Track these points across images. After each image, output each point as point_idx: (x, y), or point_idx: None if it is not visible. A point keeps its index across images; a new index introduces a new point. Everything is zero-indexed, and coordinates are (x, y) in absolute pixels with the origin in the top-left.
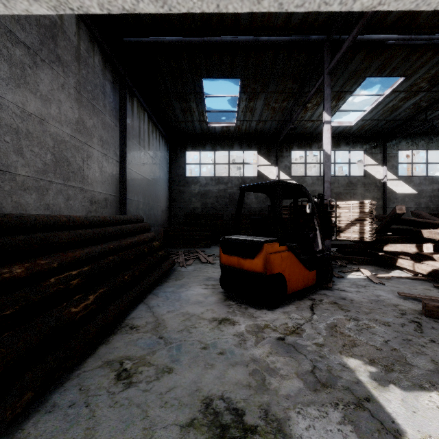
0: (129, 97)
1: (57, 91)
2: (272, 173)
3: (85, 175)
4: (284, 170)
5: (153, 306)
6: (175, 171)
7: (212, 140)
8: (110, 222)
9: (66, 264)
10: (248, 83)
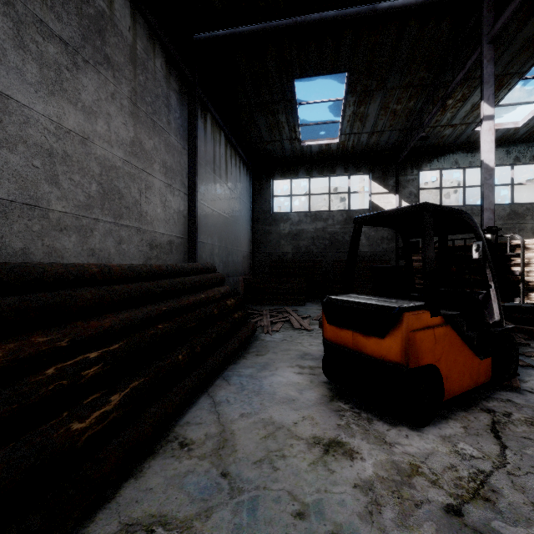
0: (201, 113)
1: (106, 102)
2: (390, 203)
3: (143, 211)
4: (408, 199)
5: (221, 403)
6: (260, 207)
7: (306, 164)
8: (167, 273)
9: (83, 340)
10: (358, 78)
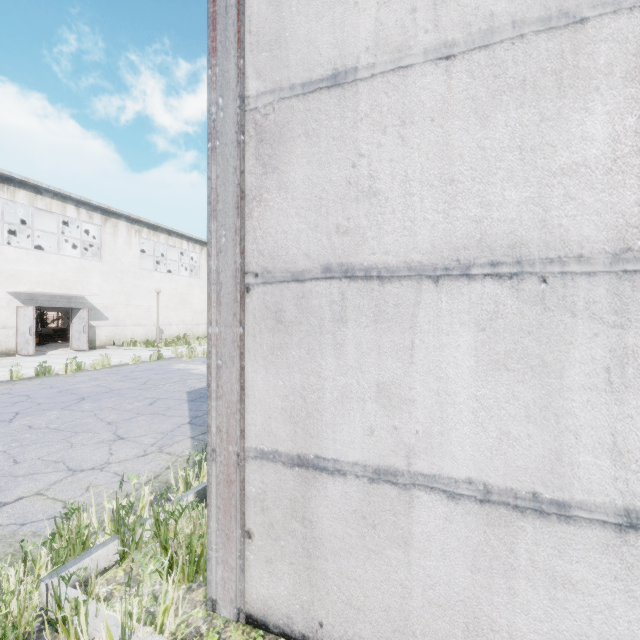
0: None
1: None
2: None
3: None
4: None
5: None
6: None
7: None
8: None
9: None
10: None
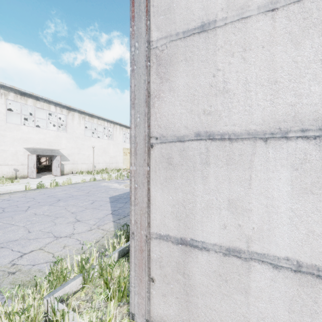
0: None
1: None
2: None
3: None
4: None
5: None
6: None
7: None
8: None
9: None
10: None
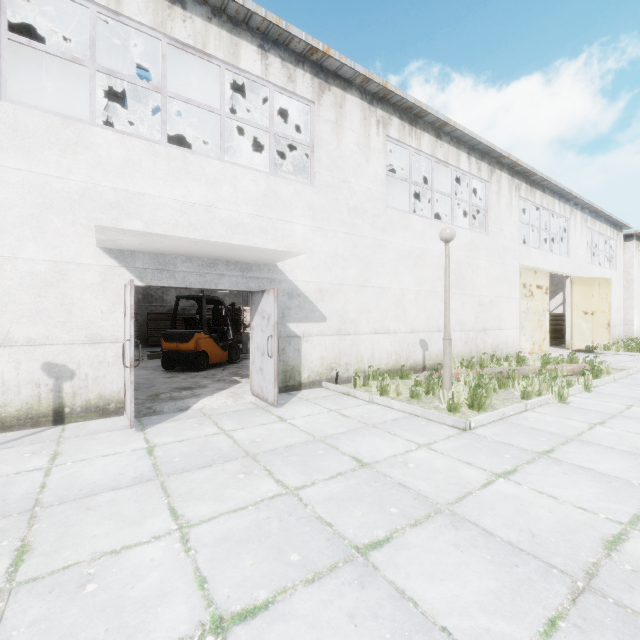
0: None
1: None
2: None
3: None
4: None
5: None
6: None
7: None
8: None
9: None
10: None
